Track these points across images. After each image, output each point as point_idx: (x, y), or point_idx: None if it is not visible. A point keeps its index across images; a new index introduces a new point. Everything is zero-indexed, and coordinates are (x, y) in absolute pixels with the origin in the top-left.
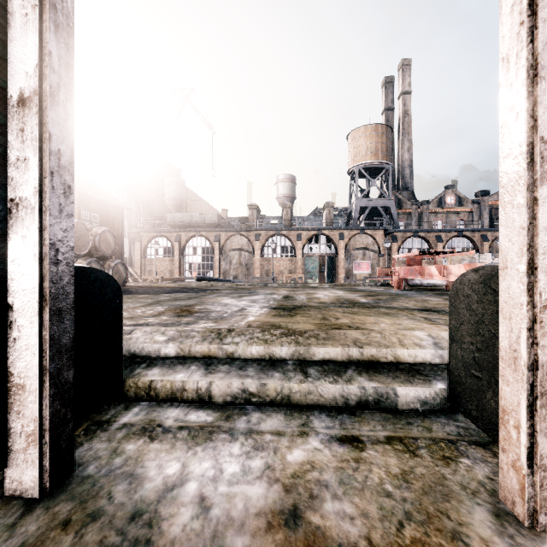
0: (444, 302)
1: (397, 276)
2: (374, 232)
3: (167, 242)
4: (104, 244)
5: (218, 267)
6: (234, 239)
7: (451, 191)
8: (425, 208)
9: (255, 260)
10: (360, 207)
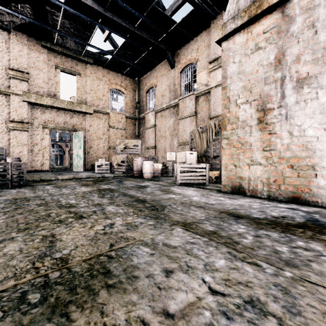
0: None
1: None
2: None
3: None
4: None
5: None
6: None
7: None
8: None
9: None
10: None
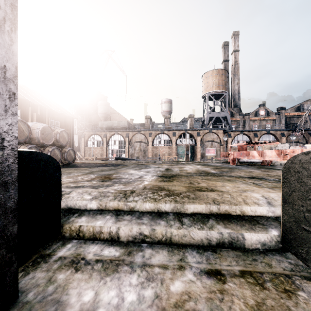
0: (262, 172)
1: (232, 157)
2: (218, 131)
3: (99, 137)
4: (62, 138)
5: (128, 152)
6: (137, 136)
7: (263, 107)
8: (247, 118)
9: (148, 147)
10: (209, 117)
